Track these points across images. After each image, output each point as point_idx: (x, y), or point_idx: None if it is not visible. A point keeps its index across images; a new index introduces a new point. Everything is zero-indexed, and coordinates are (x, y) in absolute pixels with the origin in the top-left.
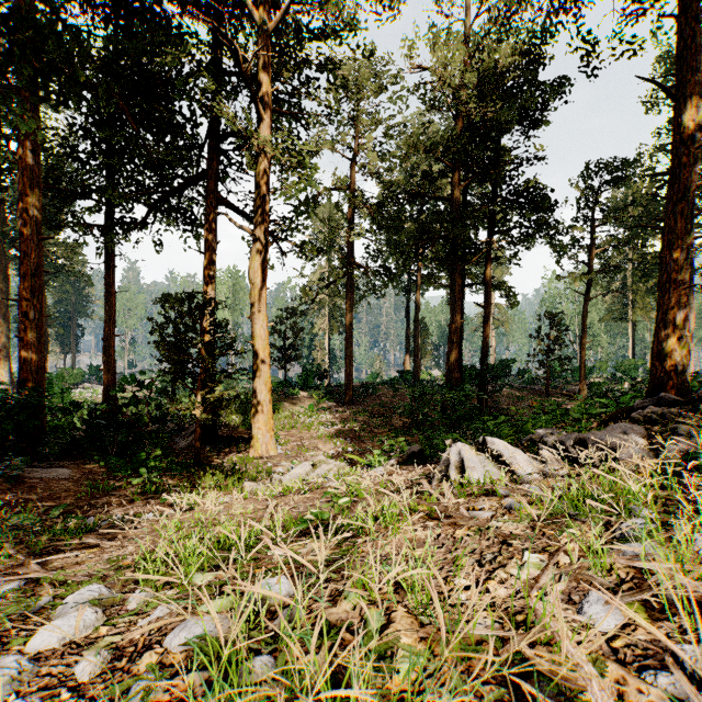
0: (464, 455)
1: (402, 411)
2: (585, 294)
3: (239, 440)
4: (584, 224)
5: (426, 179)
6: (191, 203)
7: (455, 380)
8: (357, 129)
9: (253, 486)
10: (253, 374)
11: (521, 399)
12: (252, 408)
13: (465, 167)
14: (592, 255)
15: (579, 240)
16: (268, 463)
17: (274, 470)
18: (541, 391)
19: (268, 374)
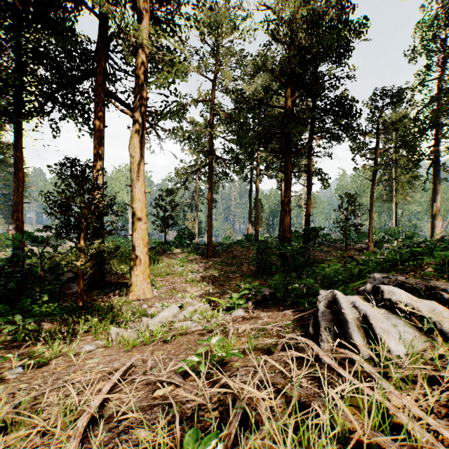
0: (365, 310)
1: (250, 261)
2: (372, 180)
3: (123, 285)
4: (371, 133)
5: (267, 92)
6: (88, 102)
7: (288, 238)
8: (216, 59)
9: (119, 332)
10: (133, 231)
11: (329, 253)
12: (131, 259)
13: (294, 85)
14: (377, 153)
15: (367, 144)
16: (143, 305)
17: (148, 311)
18: (341, 247)
19: (145, 231)
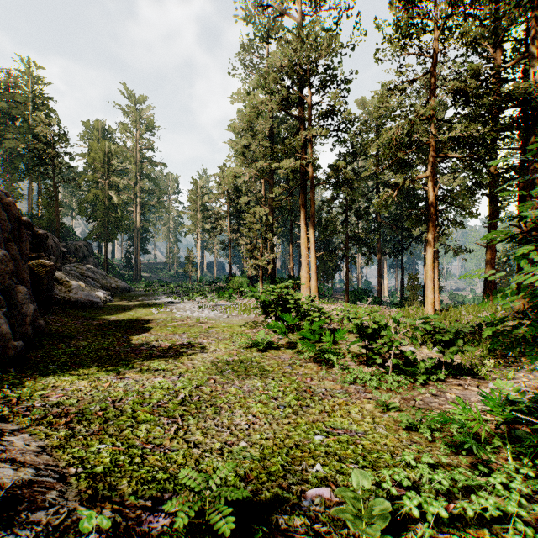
0: None
1: None
2: None
3: None
4: None
5: None
6: None
7: None
8: None
9: None
10: None
11: None
12: None
13: None
14: None
15: None
16: None
17: None
18: None
19: (437, 299)
